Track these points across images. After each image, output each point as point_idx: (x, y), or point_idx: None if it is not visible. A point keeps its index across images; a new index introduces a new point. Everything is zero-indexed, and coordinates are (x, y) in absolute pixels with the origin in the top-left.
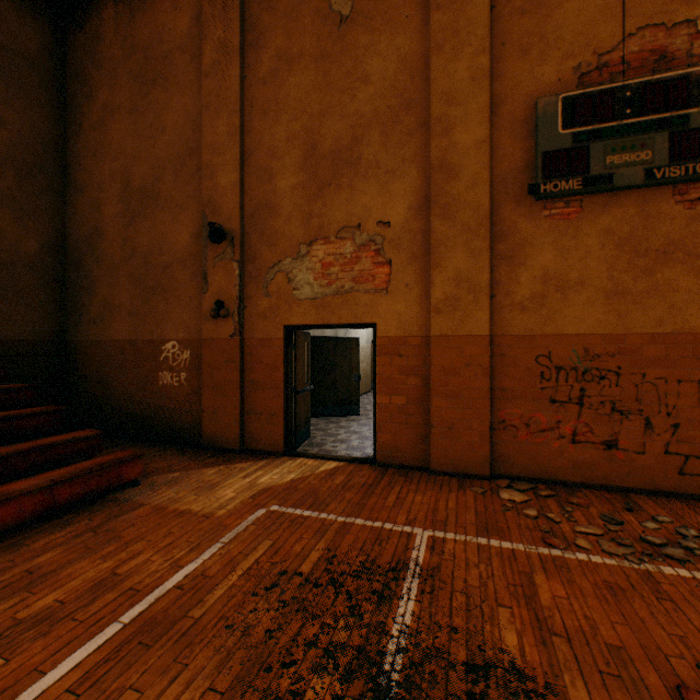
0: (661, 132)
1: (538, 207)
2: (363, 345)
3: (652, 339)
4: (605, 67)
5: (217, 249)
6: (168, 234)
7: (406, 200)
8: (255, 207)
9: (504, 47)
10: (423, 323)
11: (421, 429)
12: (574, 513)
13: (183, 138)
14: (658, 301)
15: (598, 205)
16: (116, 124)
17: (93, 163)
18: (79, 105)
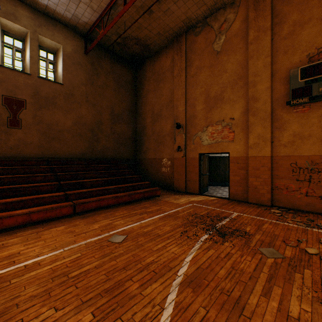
0: None
1: (291, 109)
2: None
3: None
4: (320, 53)
5: (178, 130)
6: (164, 126)
7: (239, 110)
8: (189, 116)
9: (277, 52)
10: (246, 152)
11: (245, 188)
12: (296, 217)
13: (168, 97)
14: None
15: (317, 106)
16: (150, 95)
17: (144, 107)
18: (140, 91)
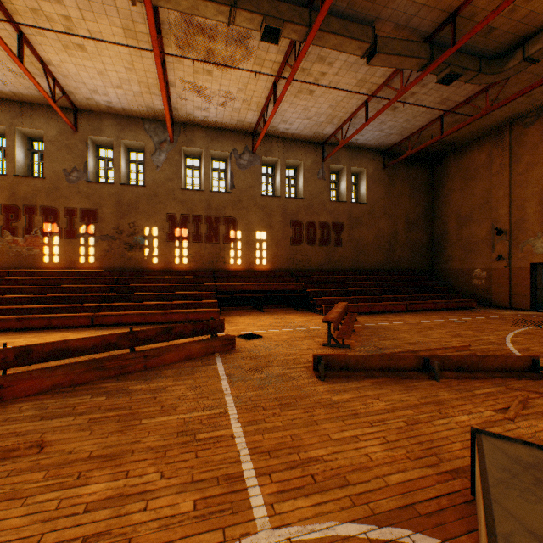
0: None
1: None
2: None
3: None
4: None
5: (497, 237)
6: (475, 231)
7: None
8: (515, 220)
9: None
10: None
11: None
12: None
13: (482, 197)
14: None
15: None
16: (453, 195)
17: (443, 209)
18: (438, 190)
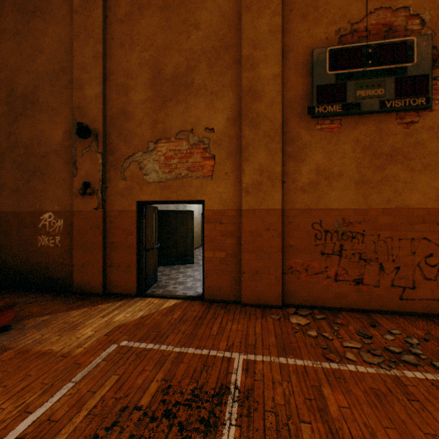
0: (389, 77)
1: (313, 122)
2: (196, 216)
3: (384, 212)
4: (355, 32)
5: (84, 143)
6: (46, 131)
7: (225, 114)
8: (114, 113)
9: (291, 13)
10: (237, 200)
11: (236, 274)
12: (340, 331)
13: (57, 58)
14: (388, 187)
15: (351, 123)
16: (2, 43)
17: None
18: None
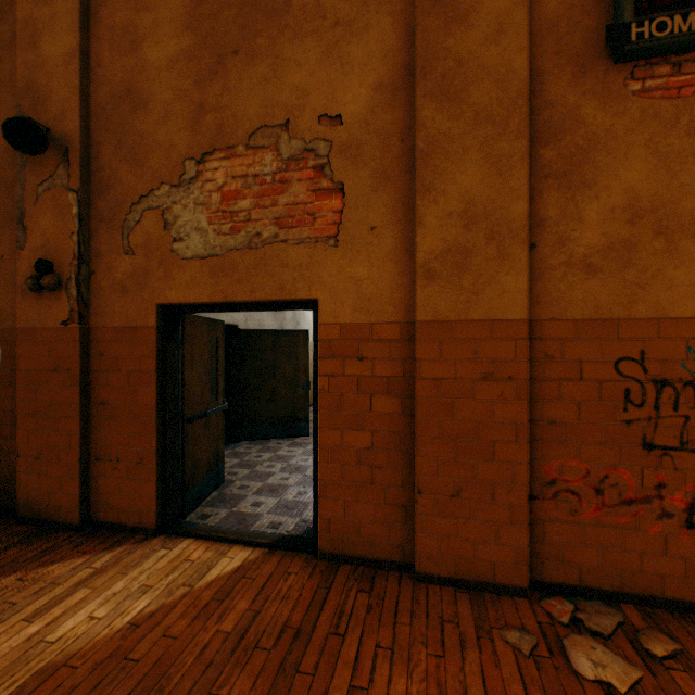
0: None
1: (620, 75)
2: None
3: None
4: None
5: (41, 171)
6: None
7: (371, 73)
8: (108, 96)
9: None
10: (403, 298)
11: (399, 493)
12: None
13: None
14: None
15: None
16: None
17: None
18: None
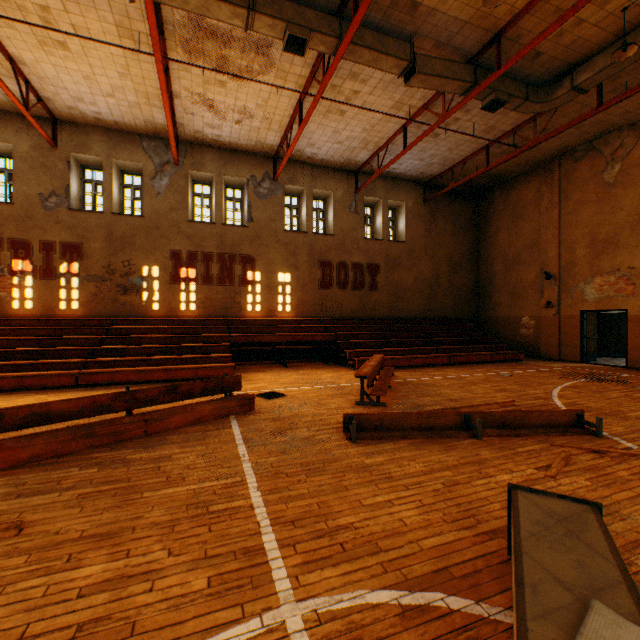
0: None
1: None
2: None
3: None
4: None
5: (546, 281)
6: (524, 275)
7: None
8: (564, 263)
9: None
10: None
11: None
12: None
13: (530, 238)
14: None
15: None
16: (500, 234)
17: (490, 250)
18: (483, 228)
